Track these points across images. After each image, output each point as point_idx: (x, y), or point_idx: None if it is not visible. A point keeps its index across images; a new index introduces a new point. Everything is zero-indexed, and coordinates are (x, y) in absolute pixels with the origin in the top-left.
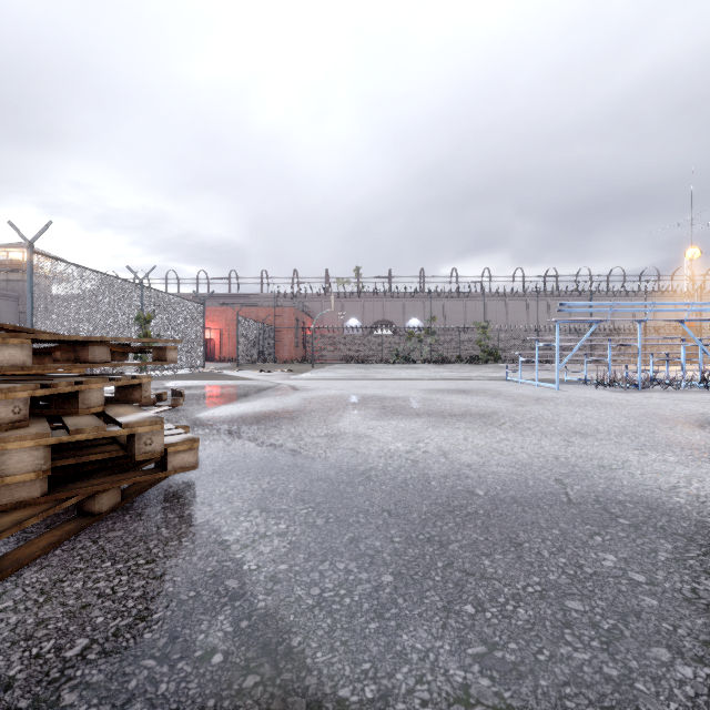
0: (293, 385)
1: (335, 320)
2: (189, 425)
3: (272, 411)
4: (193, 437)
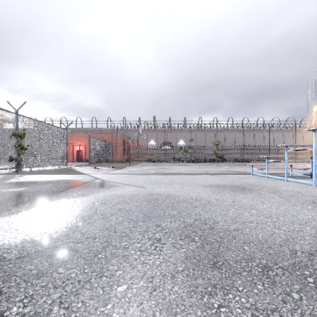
0: (104, 180)
1: (143, 141)
2: None
3: (1, 251)
4: None
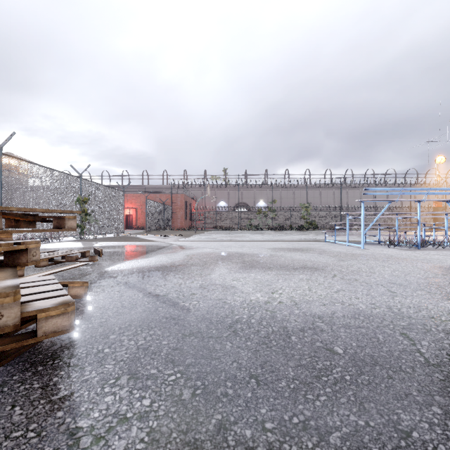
0: (181, 245)
1: (211, 202)
2: (97, 277)
3: (162, 265)
4: (68, 301)
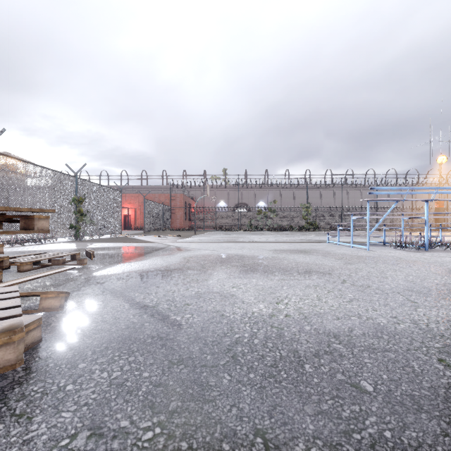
0: (179, 246)
1: (210, 202)
2: (82, 283)
3: (157, 268)
4: (16, 326)
